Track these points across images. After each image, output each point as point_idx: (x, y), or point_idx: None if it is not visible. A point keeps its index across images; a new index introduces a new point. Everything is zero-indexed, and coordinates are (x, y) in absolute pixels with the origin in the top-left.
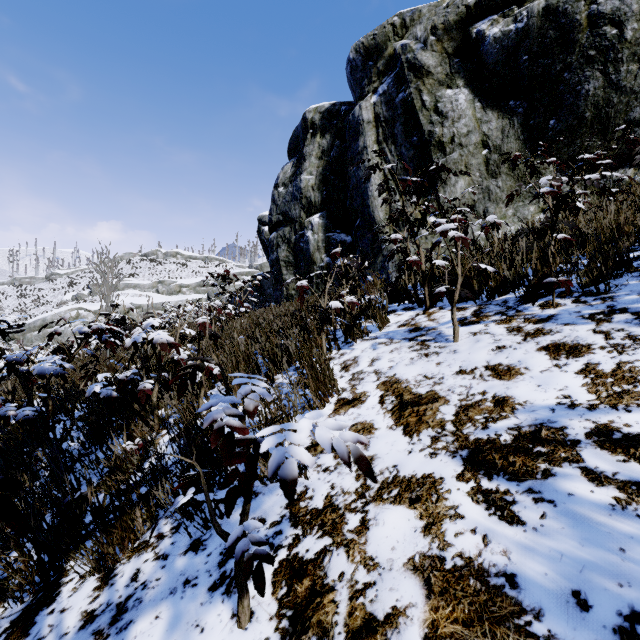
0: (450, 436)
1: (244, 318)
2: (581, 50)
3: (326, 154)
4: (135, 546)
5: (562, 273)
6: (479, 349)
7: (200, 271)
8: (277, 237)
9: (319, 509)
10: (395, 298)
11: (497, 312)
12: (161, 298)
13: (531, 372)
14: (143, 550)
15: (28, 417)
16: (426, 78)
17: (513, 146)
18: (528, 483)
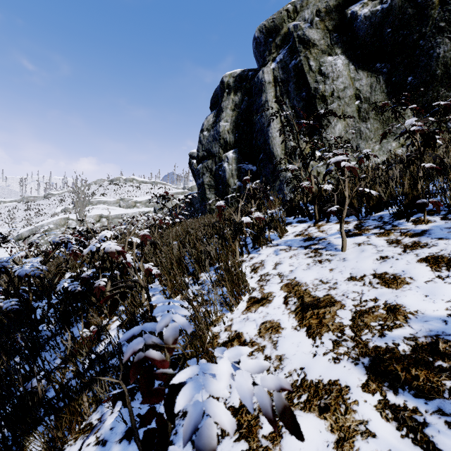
0: (350, 341)
1: (178, 227)
2: (433, 22)
3: (238, 107)
4: (81, 427)
5: (429, 195)
6: (365, 258)
7: (149, 191)
8: (202, 167)
9: (236, 408)
10: (290, 213)
11: (375, 226)
12: (122, 210)
13: (416, 282)
14: (87, 432)
15: (13, 306)
16: (312, 49)
17: (379, 97)
18: (436, 402)
